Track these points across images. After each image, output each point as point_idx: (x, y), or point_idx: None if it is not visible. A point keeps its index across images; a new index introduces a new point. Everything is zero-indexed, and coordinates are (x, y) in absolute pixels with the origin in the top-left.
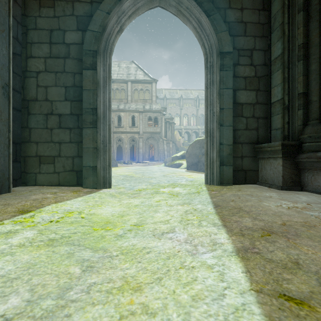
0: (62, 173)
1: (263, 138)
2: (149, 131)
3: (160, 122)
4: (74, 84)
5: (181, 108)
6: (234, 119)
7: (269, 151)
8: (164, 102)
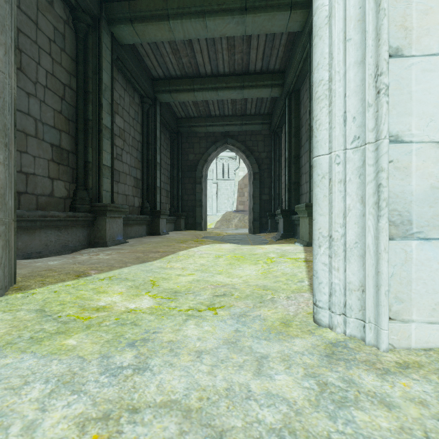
0: None
1: None
2: None
3: None
4: None
5: None
6: None
7: None
8: None
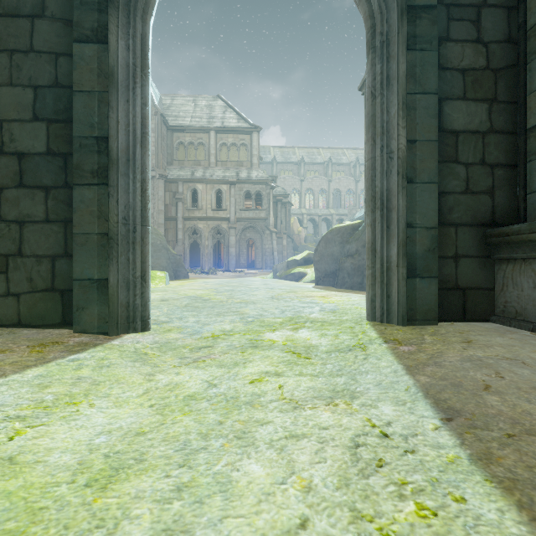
0: (26, 297)
1: (505, 212)
2: (247, 216)
3: (265, 201)
4: (56, 81)
5: (302, 179)
6: (438, 167)
7: (532, 242)
8: (273, 168)
